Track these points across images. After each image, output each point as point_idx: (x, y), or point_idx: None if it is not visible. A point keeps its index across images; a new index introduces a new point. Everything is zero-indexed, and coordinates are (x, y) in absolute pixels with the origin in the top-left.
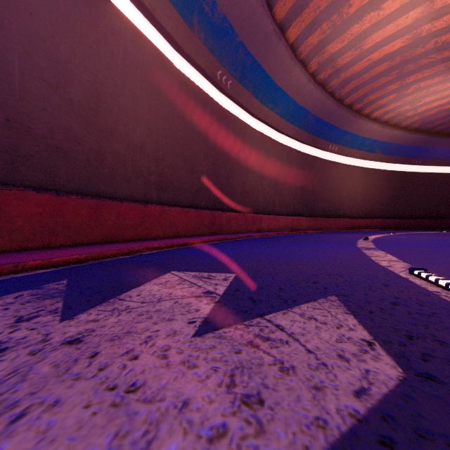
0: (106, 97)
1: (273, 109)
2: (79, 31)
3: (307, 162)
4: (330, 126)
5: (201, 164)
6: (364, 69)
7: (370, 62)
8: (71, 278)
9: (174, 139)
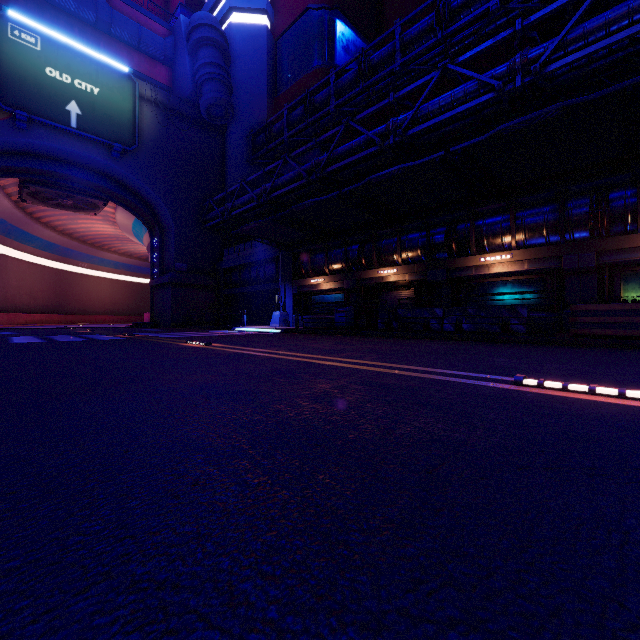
0: None
1: (30, 245)
2: None
3: (60, 274)
4: (79, 252)
5: None
6: (96, 234)
7: (98, 233)
8: None
9: None
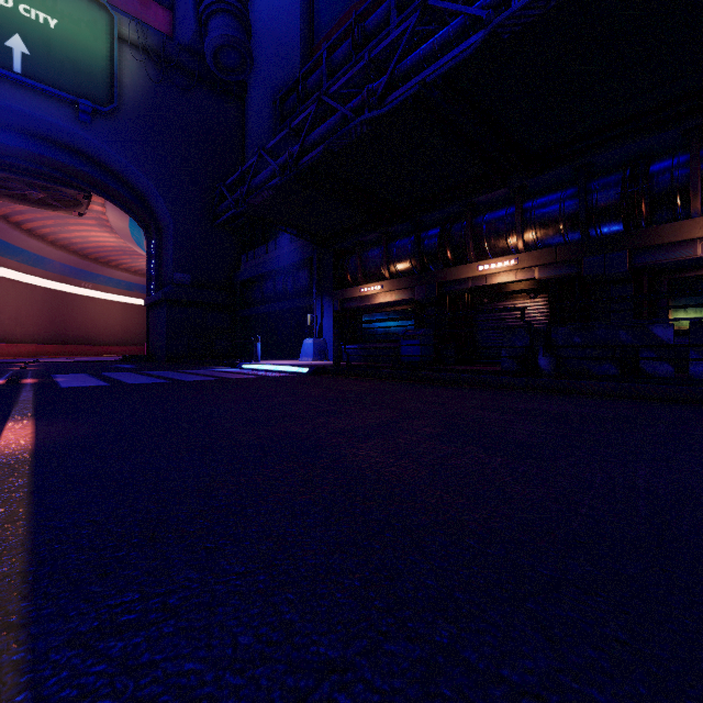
0: None
1: (13, 258)
2: None
3: (57, 296)
4: (80, 270)
5: None
6: (97, 246)
7: (99, 245)
8: None
9: None
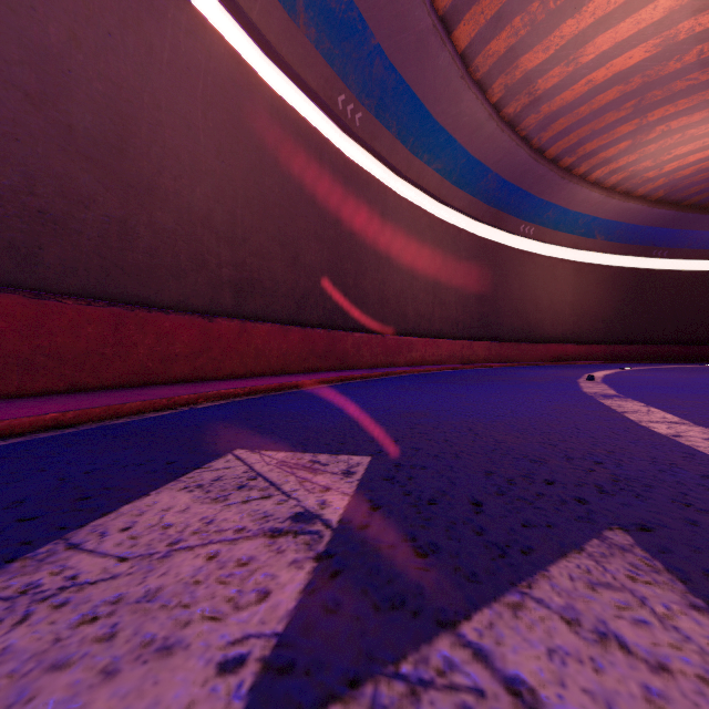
0: (139, 126)
1: (431, 163)
2: (86, 3)
3: (485, 251)
4: (523, 193)
5: (311, 252)
6: (580, 97)
7: (591, 87)
8: (8, 468)
9: (263, 207)
